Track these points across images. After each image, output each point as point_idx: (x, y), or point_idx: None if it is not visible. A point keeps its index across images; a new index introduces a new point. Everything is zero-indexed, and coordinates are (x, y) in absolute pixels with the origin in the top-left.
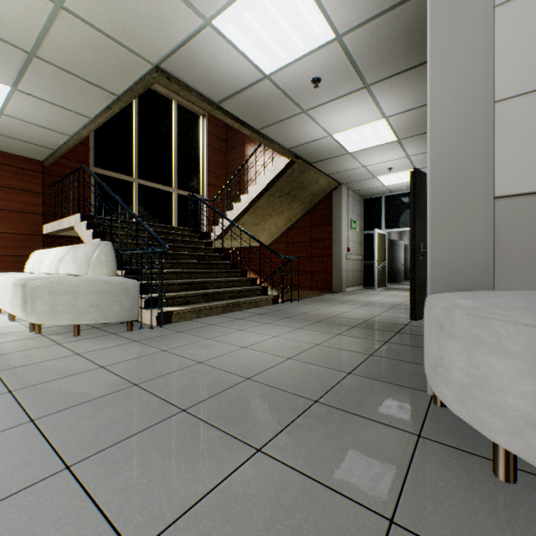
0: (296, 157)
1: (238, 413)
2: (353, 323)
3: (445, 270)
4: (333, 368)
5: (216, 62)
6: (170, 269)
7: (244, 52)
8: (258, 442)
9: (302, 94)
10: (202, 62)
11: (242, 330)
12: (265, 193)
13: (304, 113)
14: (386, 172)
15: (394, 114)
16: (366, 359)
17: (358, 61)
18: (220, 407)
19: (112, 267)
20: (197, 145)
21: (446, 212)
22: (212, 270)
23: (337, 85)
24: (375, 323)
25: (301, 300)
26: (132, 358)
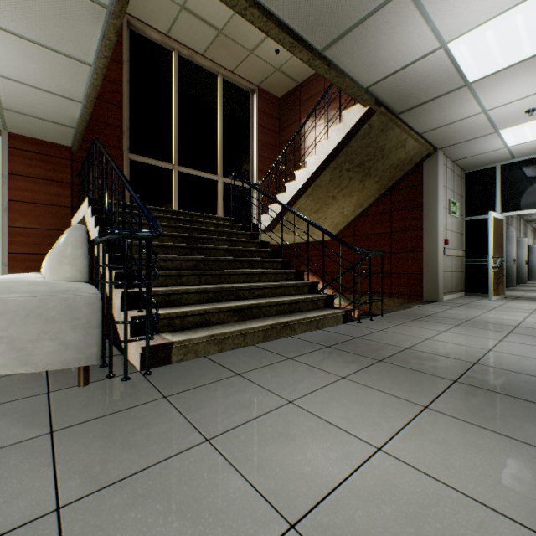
0: (376, 104)
1: None
2: None
3: None
4: None
5: None
6: (193, 269)
7: None
8: None
9: None
10: None
11: (292, 403)
12: (329, 165)
13: None
14: (520, 118)
15: None
16: None
17: None
18: None
19: (80, 266)
20: (245, 125)
21: None
22: (252, 270)
23: None
24: None
25: (384, 315)
26: None
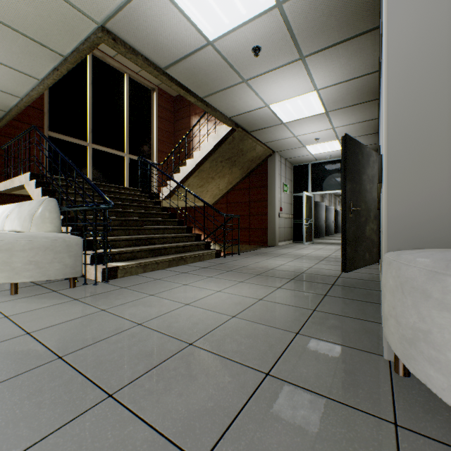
0: (236, 126)
1: (176, 397)
2: (291, 276)
3: (404, 226)
4: (280, 327)
5: (161, 24)
6: (119, 226)
7: (189, 15)
8: (200, 449)
9: (243, 63)
10: (147, 24)
11: (186, 285)
12: (209, 158)
13: (244, 83)
14: (314, 141)
15: (325, 87)
16: (310, 316)
17: (296, 31)
18: (156, 388)
19: (56, 224)
20: (147, 115)
21: (406, 162)
22: (159, 226)
23: (276, 55)
24: (310, 275)
25: (240, 253)
26: (66, 320)
